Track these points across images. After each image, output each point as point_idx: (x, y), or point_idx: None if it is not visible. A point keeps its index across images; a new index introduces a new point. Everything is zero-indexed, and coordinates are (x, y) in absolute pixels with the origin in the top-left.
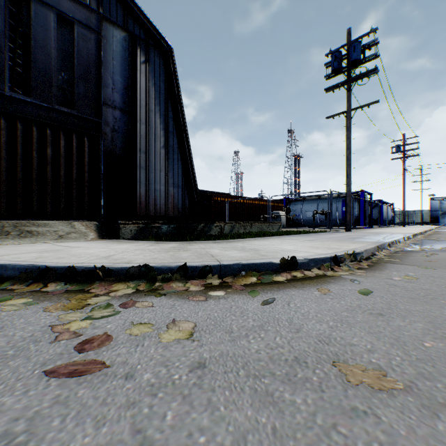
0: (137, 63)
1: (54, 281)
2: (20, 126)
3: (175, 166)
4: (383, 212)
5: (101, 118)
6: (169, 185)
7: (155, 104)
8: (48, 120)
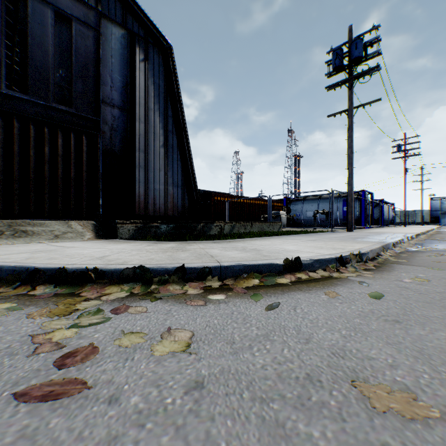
0: (136, 61)
1: (43, 283)
2: (17, 124)
3: (175, 166)
4: (384, 212)
5: (99, 117)
6: (169, 185)
7: (154, 103)
8: (45, 118)
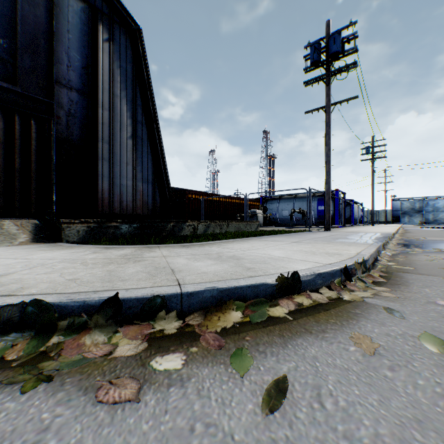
0: (99, 40)
1: None
2: None
3: (145, 160)
4: (354, 212)
5: (53, 99)
6: (138, 180)
7: (120, 89)
8: None
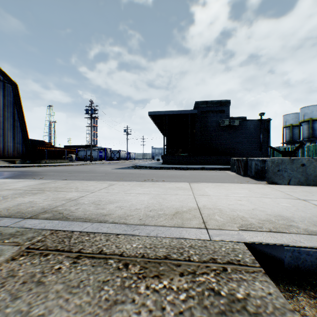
0: None
1: (27, 167)
2: None
3: (19, 135)
4: (121, 155)
5: None
6: (16, 143)
7: (8, 108)
8: None
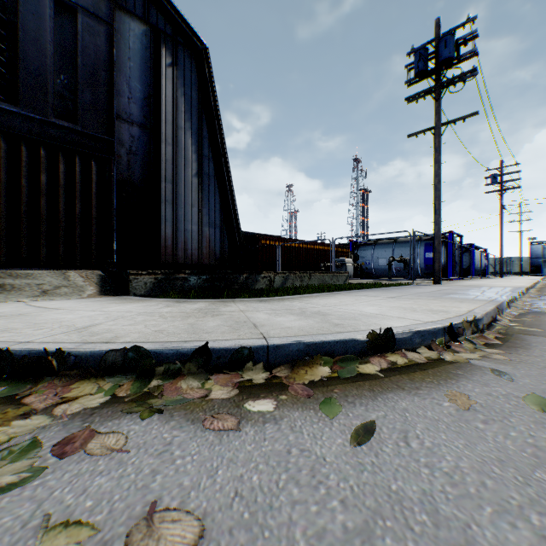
0: (162, 66)
1: None
2: (3, 144)
3: (212, 200)
4: (475, 260)
5: (113, 136)
6: (204, 224)
7: (185, 120)
8: (42, 137)
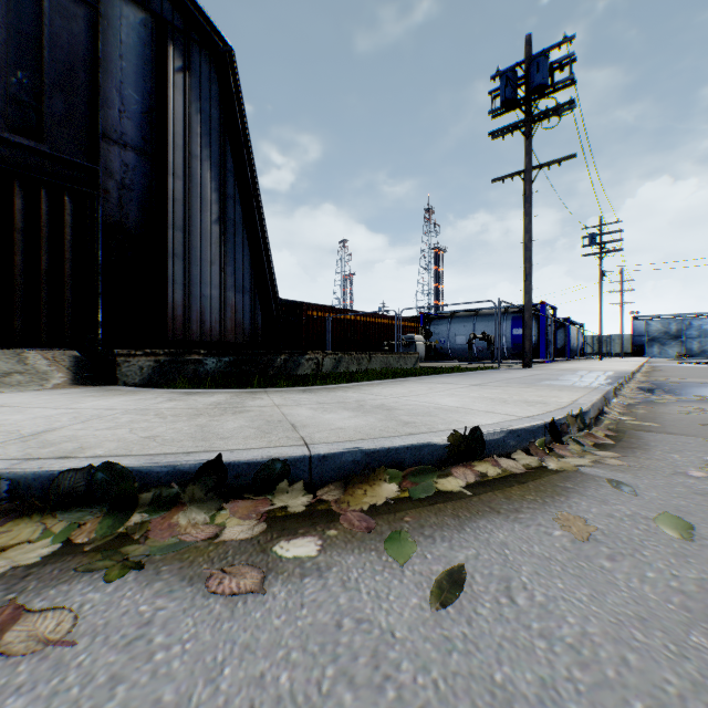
0: (168, 70)
1: None
2: None
3: (239, 256)
4: (571, 338)
5: (98, 163)
6: (228, 288)
7: (201, 146)
8: None
